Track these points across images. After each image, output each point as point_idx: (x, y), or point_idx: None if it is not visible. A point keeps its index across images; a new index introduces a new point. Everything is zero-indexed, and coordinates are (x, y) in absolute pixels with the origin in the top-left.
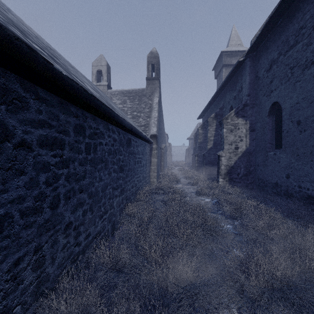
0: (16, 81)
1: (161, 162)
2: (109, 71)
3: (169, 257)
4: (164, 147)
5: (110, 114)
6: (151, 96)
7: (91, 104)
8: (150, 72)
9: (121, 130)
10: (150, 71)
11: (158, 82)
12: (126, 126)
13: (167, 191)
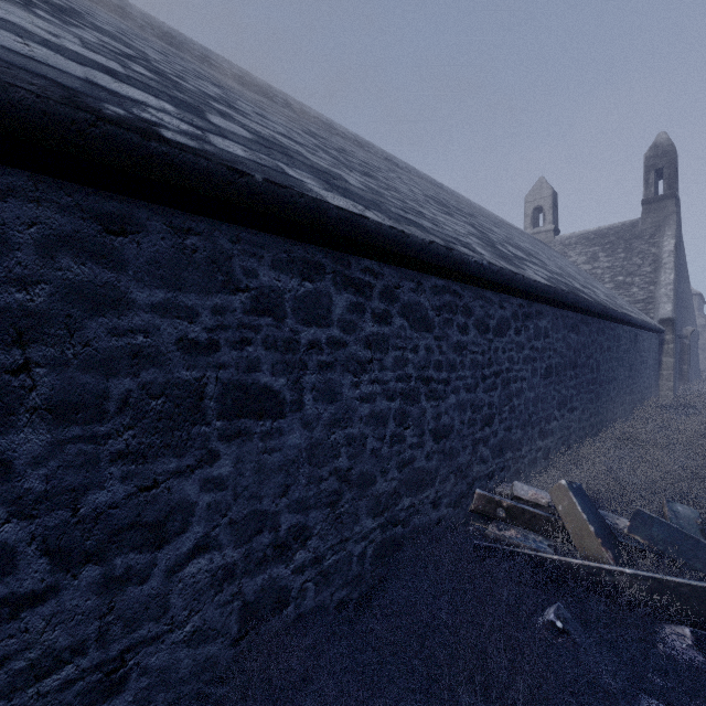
0: (602, 323)
1: (680, 365)
2: (555, 204)
3: (697, 432)
4: (690, 333)
5: (630, 320)
6: (655, 237)
7: (623, 320)
8: (651, 188)
9: (629, 327)
10: (653, 185)
11: (672, 203)
12: (637, 324)
13: (697, 406)
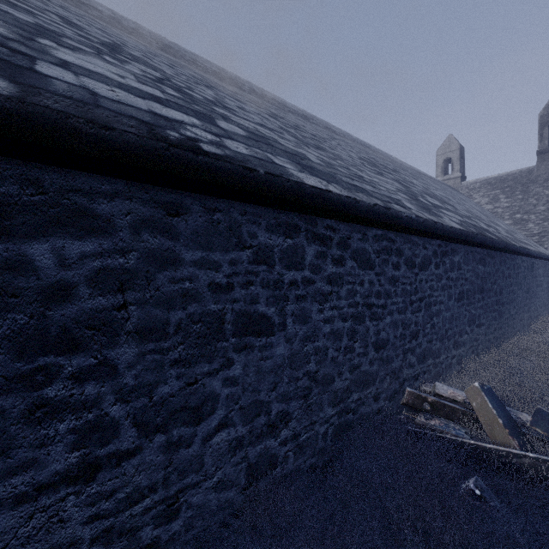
0: (504, 255)
1: None
2: (462, 155)
3: None
4: None
5: (527, 252)
6: (548, 181)
7: (522, 252)
8: (545, 140)
9: (527, 257)
10: (546, 139)
11: None
12: (534, 255)
13: None
